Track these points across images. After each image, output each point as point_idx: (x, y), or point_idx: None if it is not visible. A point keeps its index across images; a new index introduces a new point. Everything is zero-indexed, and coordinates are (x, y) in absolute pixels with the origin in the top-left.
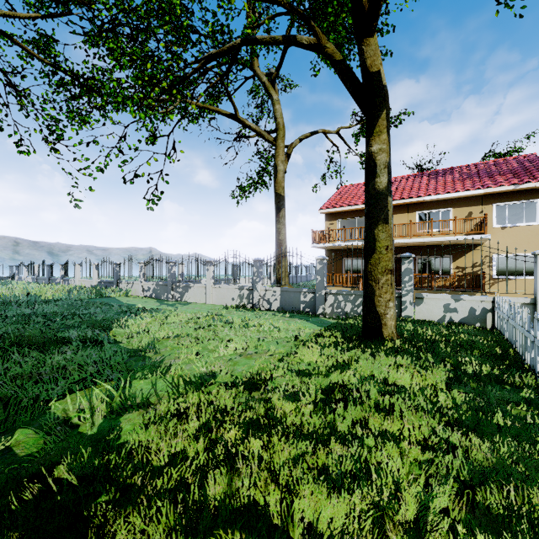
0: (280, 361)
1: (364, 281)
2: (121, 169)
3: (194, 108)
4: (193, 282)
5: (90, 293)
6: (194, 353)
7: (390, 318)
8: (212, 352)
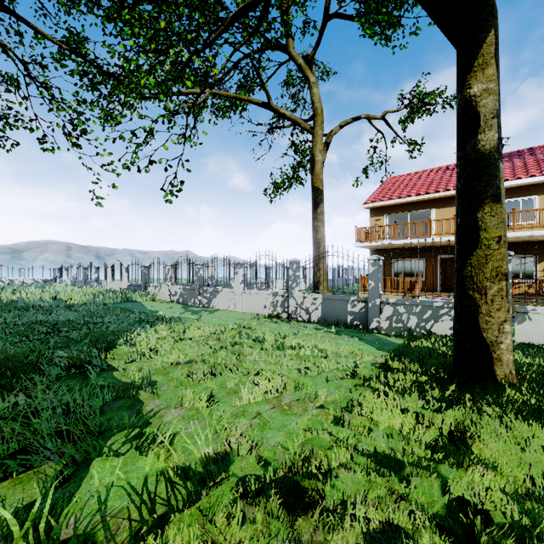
0: (336, 423)
1: (457, 291)
2: (136, 156)
3: (217, 73)
4: (223, 286)
5: (116, 297)
6: (205, 399)
7: (506, 350)
8: (232, 395)
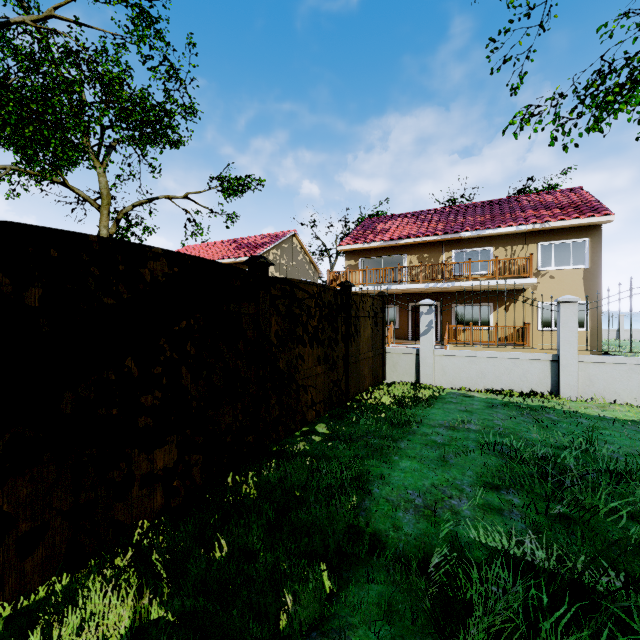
0: None
1: None
2: None
3: None
4: None
5: None
6: None
7: None
8: None
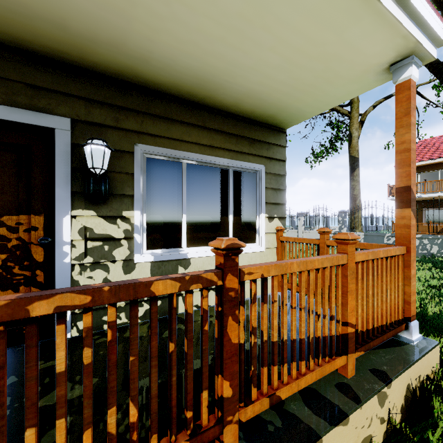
0: None
1: None
2: None
3: None
4: None
5: None
6: None
7: None
8: None
